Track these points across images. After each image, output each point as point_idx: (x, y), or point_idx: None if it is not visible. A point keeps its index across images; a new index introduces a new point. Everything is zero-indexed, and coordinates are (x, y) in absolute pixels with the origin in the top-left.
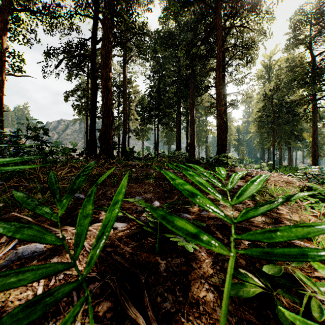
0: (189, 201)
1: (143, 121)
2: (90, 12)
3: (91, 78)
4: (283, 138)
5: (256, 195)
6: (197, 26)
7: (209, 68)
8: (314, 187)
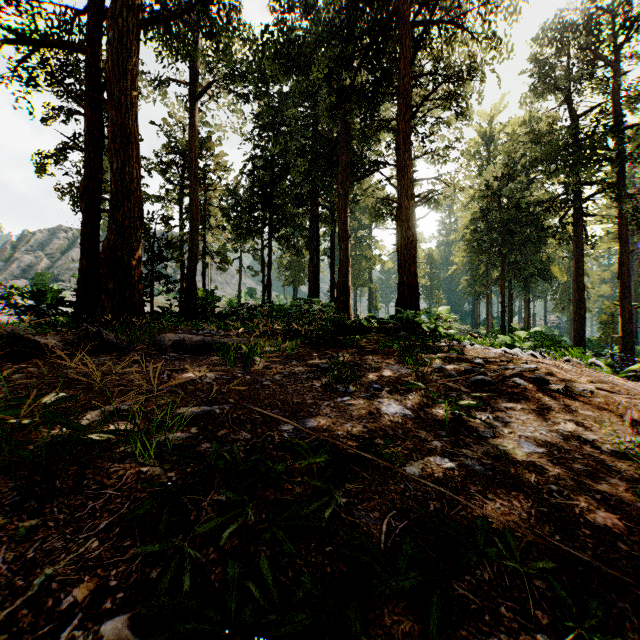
0: None
1: (236, 232)
2: None
3: (84, 107)
4: (516, 274)
5: None
6: (355, 26)
7: (381, 119)
8: None
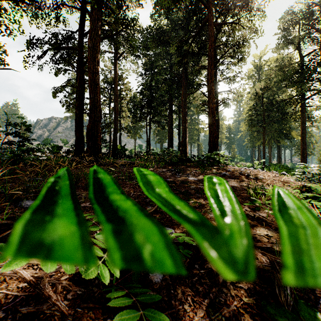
0: None
1: (135, 119)
2: (76, 3)
3: (78, 72)
4: (272, 136)
5: (256, 200)
6: (189, 23)
7: (201, 66)
8: (312, 187)
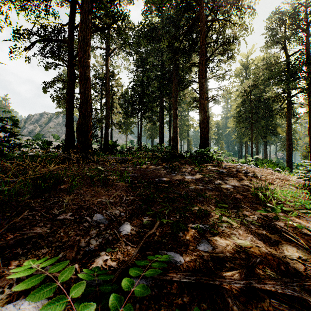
0: (177, 218)
1: (126, 114)
2: None
3: (68, 66)
4: (259, 133)
5: (274, 208)
6: (180, 20)
7: (192, 63)
8: None
